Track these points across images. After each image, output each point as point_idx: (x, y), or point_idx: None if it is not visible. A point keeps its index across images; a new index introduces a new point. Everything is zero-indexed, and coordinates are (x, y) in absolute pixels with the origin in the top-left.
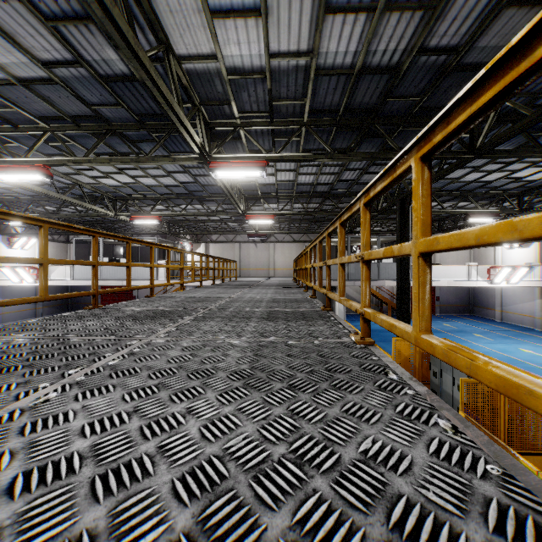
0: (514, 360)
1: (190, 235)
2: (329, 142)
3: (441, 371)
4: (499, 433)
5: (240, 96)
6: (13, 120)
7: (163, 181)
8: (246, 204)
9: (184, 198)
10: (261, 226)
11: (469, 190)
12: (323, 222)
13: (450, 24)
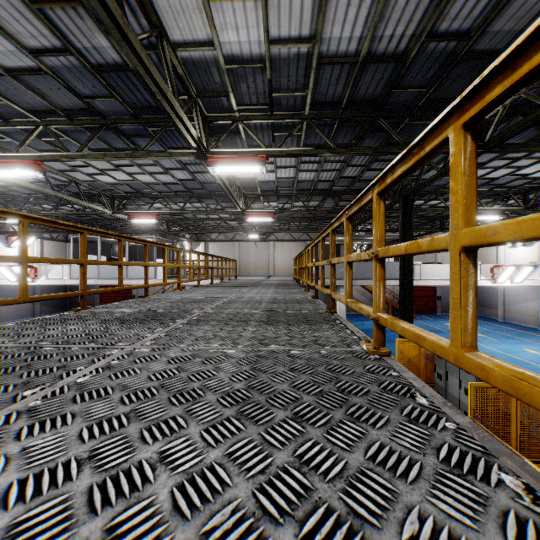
0: (519, 361)
1: (190, 233)
2: (331, 137)
3: (447, 373)
4: (510, 440)
5: (238, 87)
6: (3, 114)
7: (161, 178)
8: (246, 202)
9: (182, 196)
10: (260, 225)
11: None
12: (323, 220)
13: (462, 6)
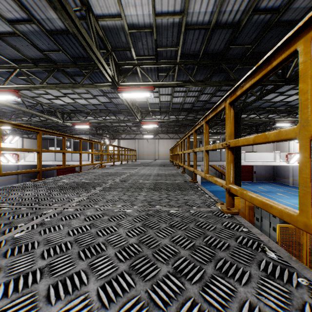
0: None
1: (109, 134)
2: (192, 76)
3: (262, 218)
4: (302, 259)
5: (136, 44)
6: None
7: (91, 101)
8: (142, 116)
9: (104, 112)
10: (150, 129)
11: (276, 107)
12: (187, 127)
13: None
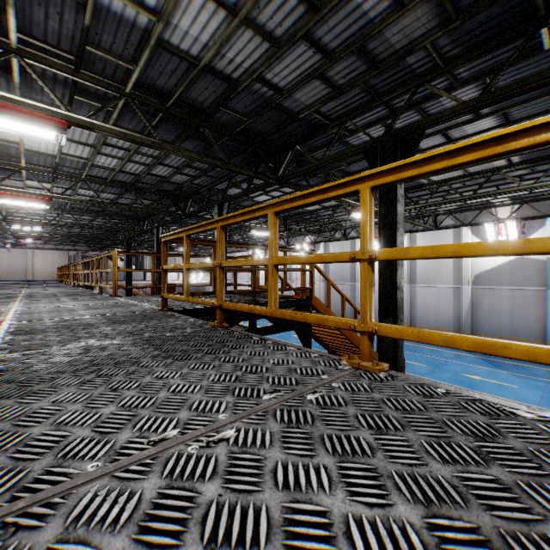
0: None
1: None
2: (81, 214)
3: None
4: None
5: None
6: None
7: None
8: None
9: None
10: None
11: None
12: None
13: None
